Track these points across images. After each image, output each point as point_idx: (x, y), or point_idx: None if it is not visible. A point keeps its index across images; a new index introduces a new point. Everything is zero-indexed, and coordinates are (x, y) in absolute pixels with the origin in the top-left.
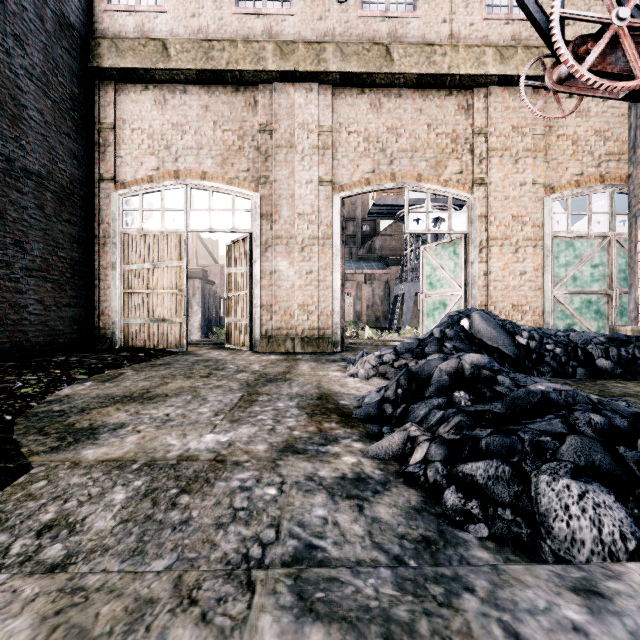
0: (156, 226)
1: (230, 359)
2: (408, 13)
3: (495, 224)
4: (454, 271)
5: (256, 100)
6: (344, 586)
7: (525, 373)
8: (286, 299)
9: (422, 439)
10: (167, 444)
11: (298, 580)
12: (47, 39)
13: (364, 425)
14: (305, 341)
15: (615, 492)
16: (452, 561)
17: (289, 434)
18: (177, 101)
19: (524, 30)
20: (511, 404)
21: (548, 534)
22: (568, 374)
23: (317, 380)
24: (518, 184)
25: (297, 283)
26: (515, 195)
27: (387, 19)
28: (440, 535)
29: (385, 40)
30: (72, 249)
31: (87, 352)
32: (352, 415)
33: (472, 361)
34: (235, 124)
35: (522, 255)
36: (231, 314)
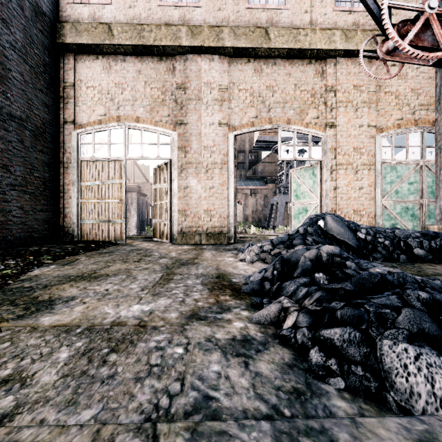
0: (104, 155)
1: (155, 248)
2: (281, 6)
3: (341, 154)
4: (313, 187)
5: (174, 66)
6: (232, 439)
7: (364, 258)
8: (195, 206)
9: (292, 309)
10: (104, 313)
11: (194, 434)
12: (26, 22)
13: (249, 297)
14: (209, 236)
15: (441, 353)
16: (317, 410)
17: (195, 304)
18: (119, 67)
19: (362, 18)
20: (358, 283)
21: (391, 387)
22: (394, 259)
23: (216, 264)
24: (357, 126)
25: (203, 195)
26: (355, 134)
27: (266, 10)
28: (307, 387)
29: (265, 25)
30: (44, 171)
31: (54, 244)
32: (241, 290)
33: (328, 251)
34: (159, 83)
35: (360, 175)
36: (157, 217)
